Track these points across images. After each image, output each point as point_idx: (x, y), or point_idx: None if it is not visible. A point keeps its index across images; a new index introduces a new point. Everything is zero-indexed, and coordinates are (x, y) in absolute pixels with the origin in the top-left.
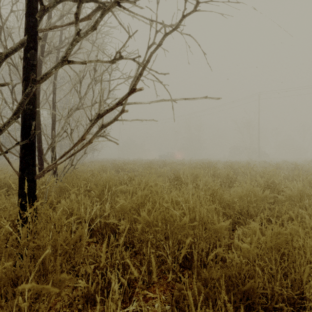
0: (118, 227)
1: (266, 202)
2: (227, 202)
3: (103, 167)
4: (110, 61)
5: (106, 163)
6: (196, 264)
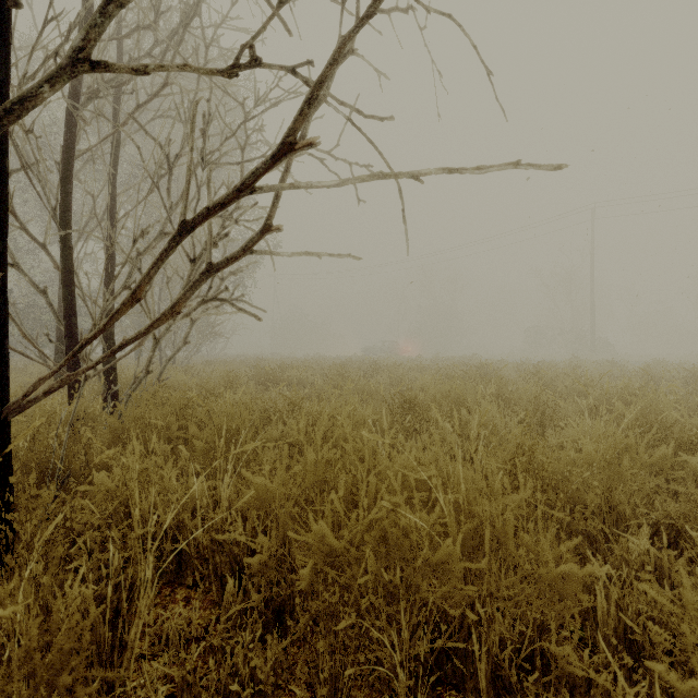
0: (247, 560)
1: (664, 477)
2: (553, 476)
3: (230, 377)
4: (224, 71)
5: (242, 366)
6: (485, 691)
